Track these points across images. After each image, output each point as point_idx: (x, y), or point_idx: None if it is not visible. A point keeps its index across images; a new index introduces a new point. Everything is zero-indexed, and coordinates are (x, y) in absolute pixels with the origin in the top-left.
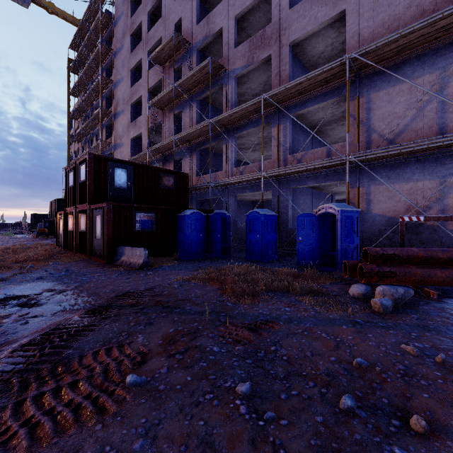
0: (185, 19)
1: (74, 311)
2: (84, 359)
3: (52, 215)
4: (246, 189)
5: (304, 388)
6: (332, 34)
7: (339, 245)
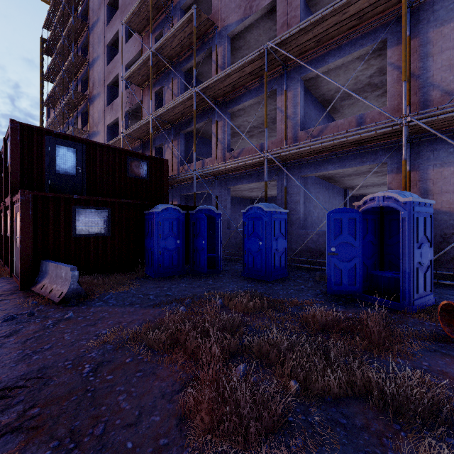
0: None
1: None
2: None
3: None
4: (242, 179)
5: None
6: None
7: (407, 262)
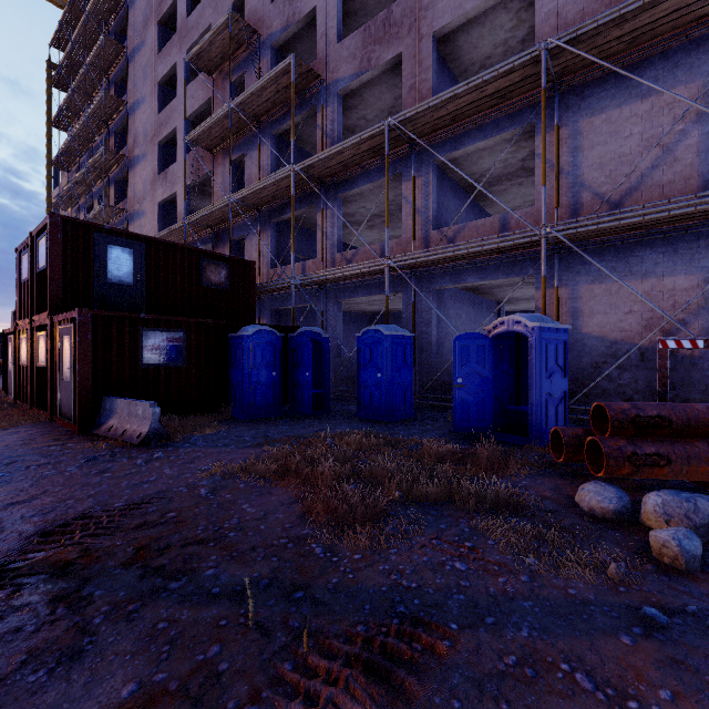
0: None
1: None
2: None
3: None
4: (358, 290)
5: None
6: (506, 22)
7: (535, 393)
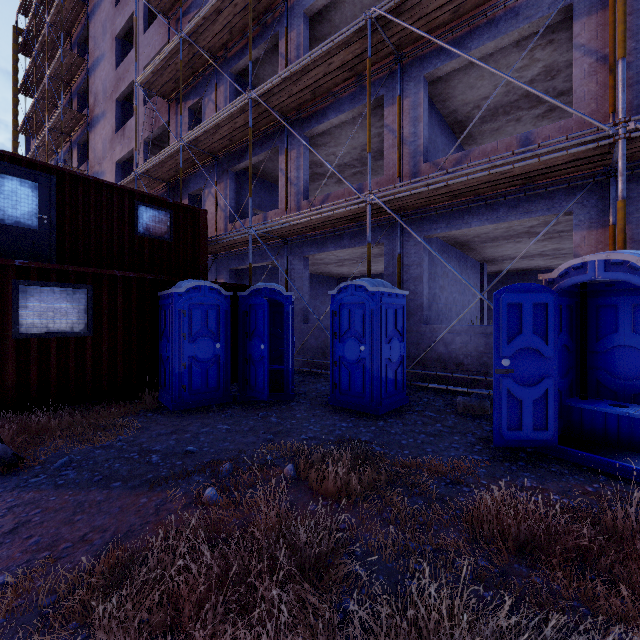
0: None
1: None
2: None
3: None
4: (328, 243)
5: None
6: None
7: None
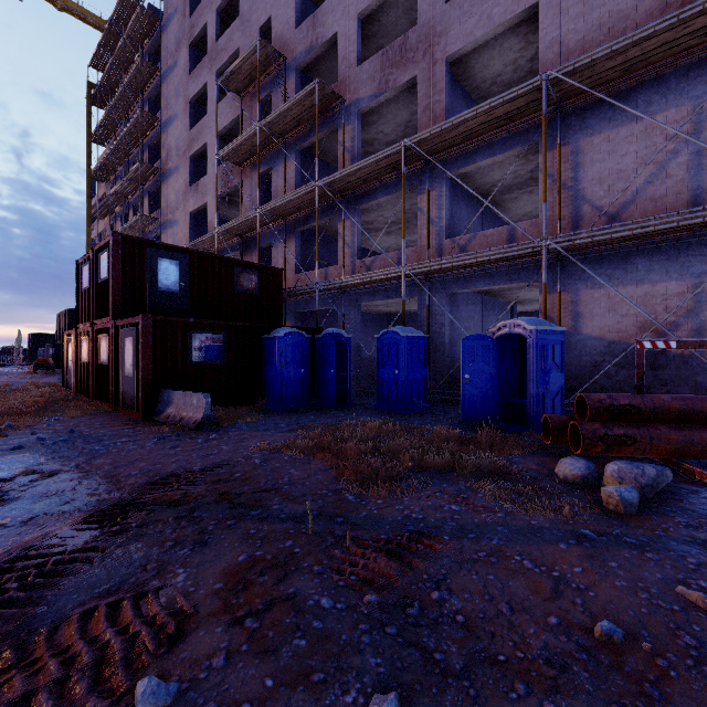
0: (277, 19)
1: (66, 516)
2: (61, 629)
3: (60, 336)
4: (376, 294)
5: (508, 700)
6: (515, 44)
7: (532, 387)
